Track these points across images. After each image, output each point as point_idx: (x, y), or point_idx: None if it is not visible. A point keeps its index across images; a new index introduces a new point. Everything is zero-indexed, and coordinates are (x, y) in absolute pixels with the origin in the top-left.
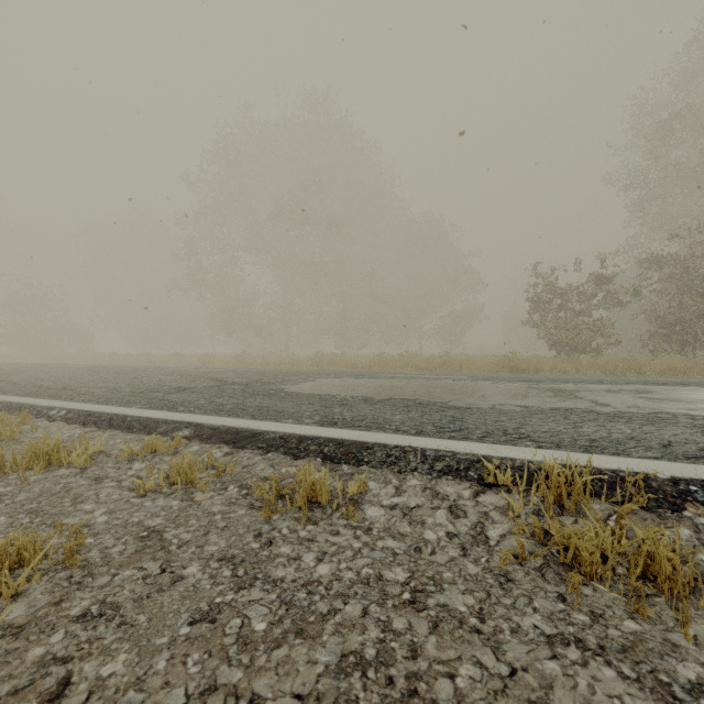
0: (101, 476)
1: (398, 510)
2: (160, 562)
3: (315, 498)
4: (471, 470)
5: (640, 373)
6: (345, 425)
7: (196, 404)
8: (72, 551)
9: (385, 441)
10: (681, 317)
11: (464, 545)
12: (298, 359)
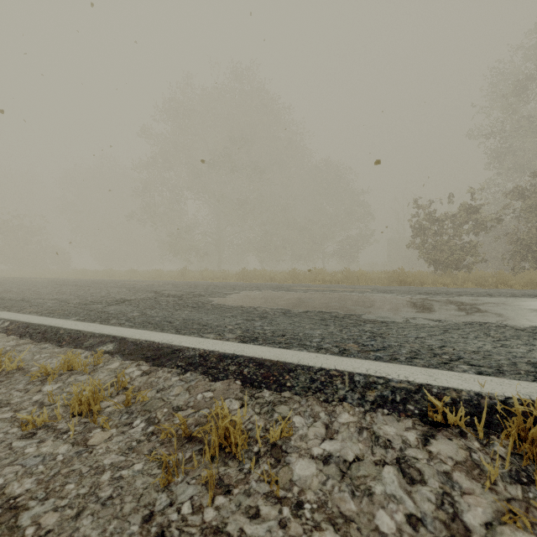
0: (1, 403)
1: (333, 467)
2: None
3: (229, 448)
4: (409, 402)
5: (507, 286)
6: (266, 341)
7: (128, 316)
8: None
9: (308, 362)
10: (536, 240)
11: None
12: (228, 274)
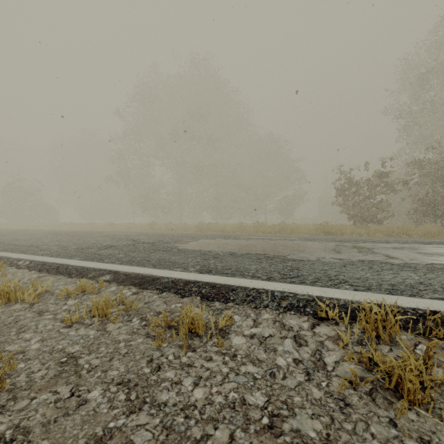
0: (43, 310)
1: (256, 339)
2: (71, 386)
3: (194, 330)
4: (307, 307)
5: (409, 235)
6: (217, 272)
7: (117, 257)
8: (1, 378)
9: (245, 285)
10: (434, 199)
11: (308, 370)
12: (188, 226)
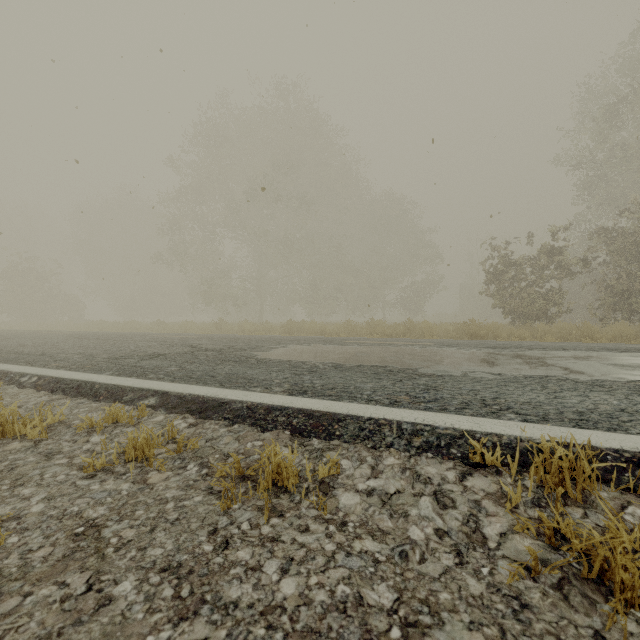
0: (54, 451)
1: (376, 498)
2: (88, 574)
3: (281, 482)
4: (453, 447)
5: (593, 339)
6: (315, 394)
7: (166, 370)
8: None
9: (357, 413)
10: (629, 287)
11: (458, 547)
12: (271, 326)
